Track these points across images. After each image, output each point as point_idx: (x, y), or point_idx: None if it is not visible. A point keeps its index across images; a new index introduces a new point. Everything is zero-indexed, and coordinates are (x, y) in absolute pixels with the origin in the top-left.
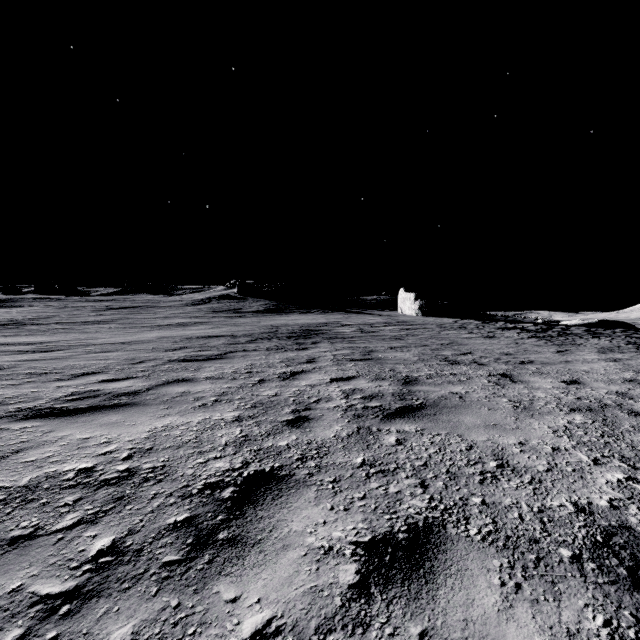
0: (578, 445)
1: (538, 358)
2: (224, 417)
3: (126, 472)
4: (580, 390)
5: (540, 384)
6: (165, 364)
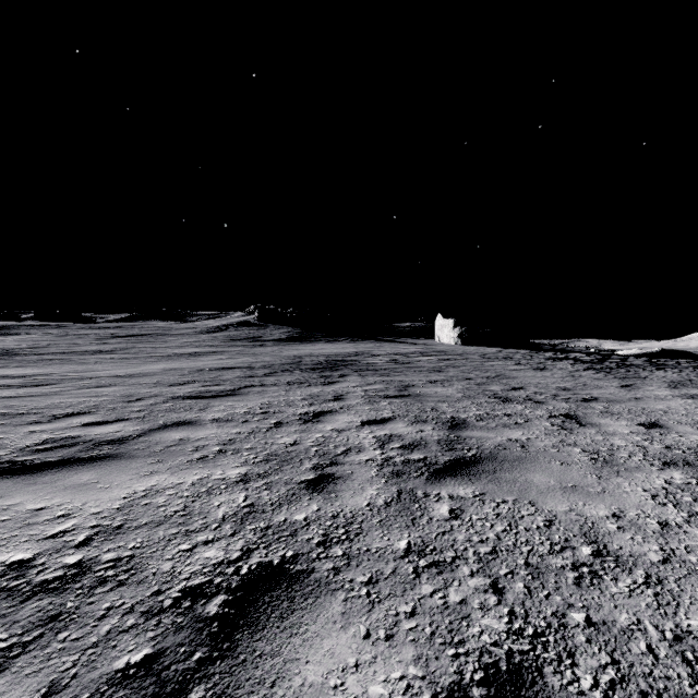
0: (692, 518)
1: (602, 394)
2: (226, 476)
3: (76, 568)
4: (665, 436)
5: (614, 428)
6: (166, 402)
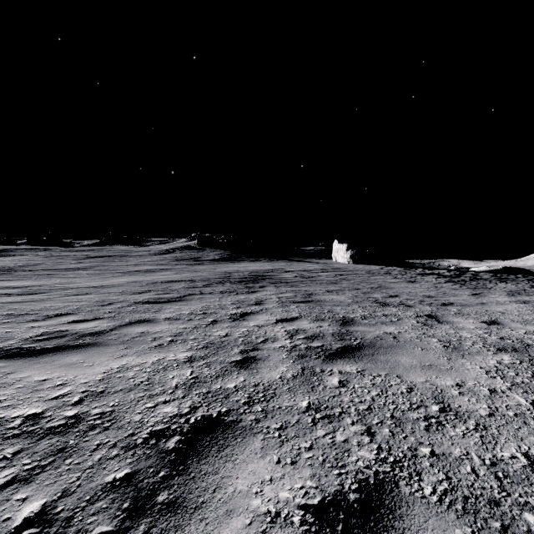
0: (513, 387)
1: (457, 300)
2: (177, 358)
3: (74, 418)
4: (501, 330)
5: (464, 324)
6: (130, 306)
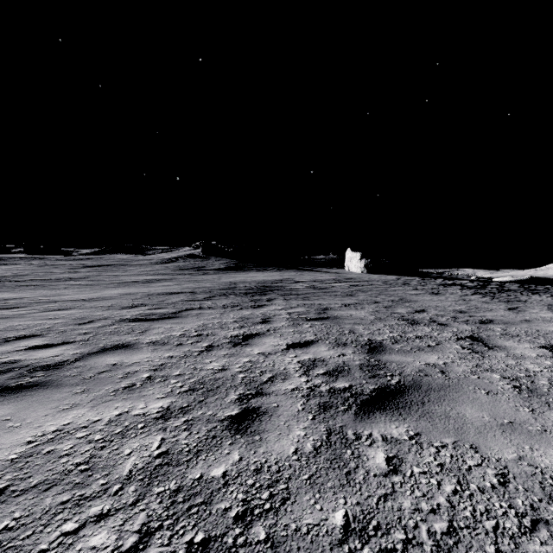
0: None
1: (495, 316)
2: (147, 410)
3: None
4: None
5: (521, 351)
6: (113, 324)
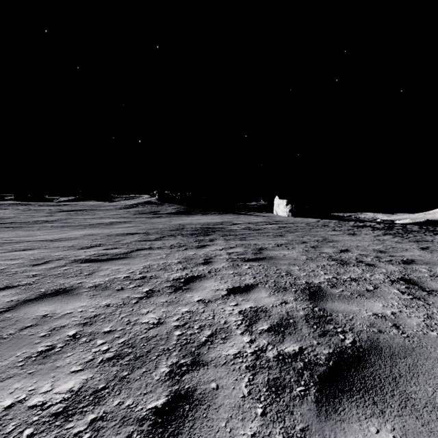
0: None
1: (414, 256)
2: (50, 397)
3: None
4: None
5: None
6: (65, 265)
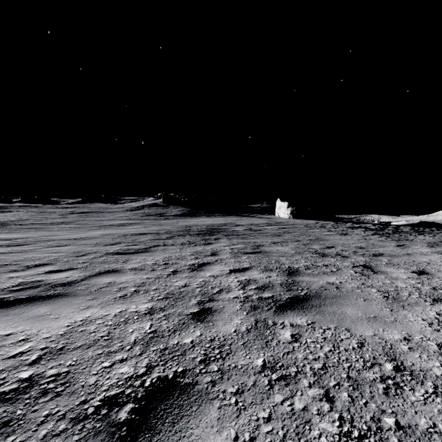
0: None
1: (385, 251)
2: (138, 309)
3: (27, 382)
4: (431, 280)
5: (397, 274)
6: (102, 256)
